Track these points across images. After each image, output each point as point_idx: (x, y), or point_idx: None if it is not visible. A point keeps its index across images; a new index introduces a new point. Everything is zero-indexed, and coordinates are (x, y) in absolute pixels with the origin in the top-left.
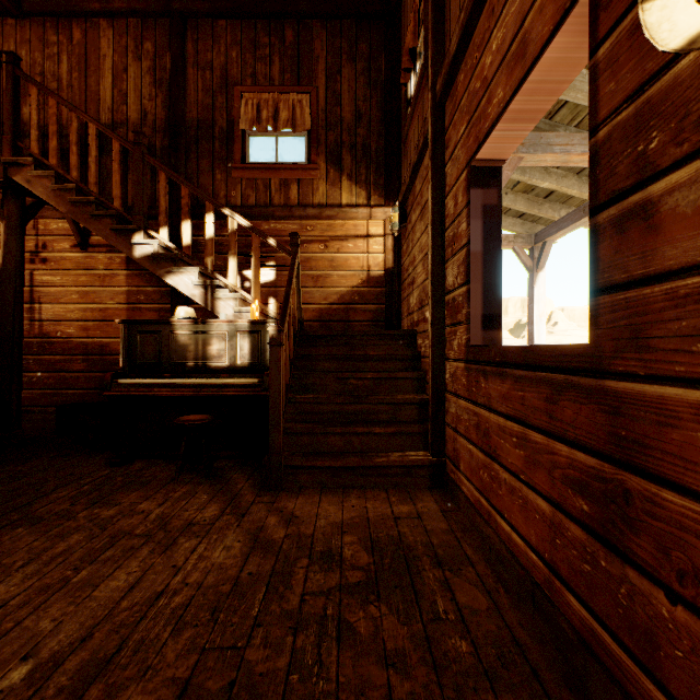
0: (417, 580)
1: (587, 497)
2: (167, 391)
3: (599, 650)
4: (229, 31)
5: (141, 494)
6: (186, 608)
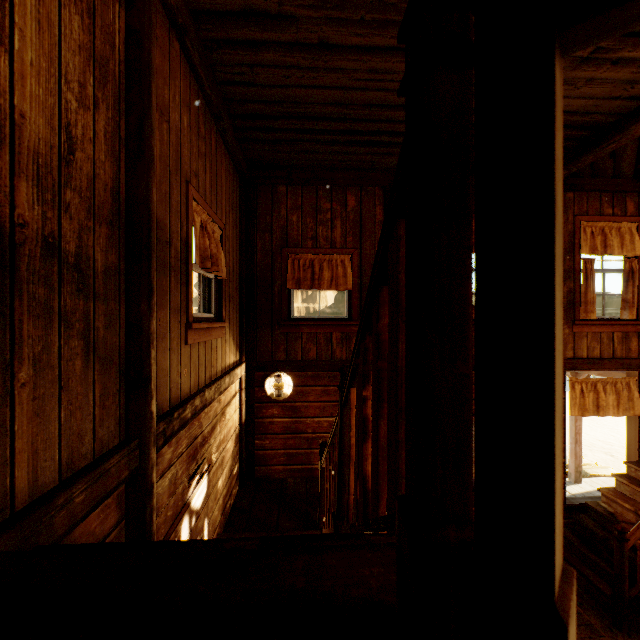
0: None
1: None
2: None
3: None
4: (182, 71)
5: None
6: None
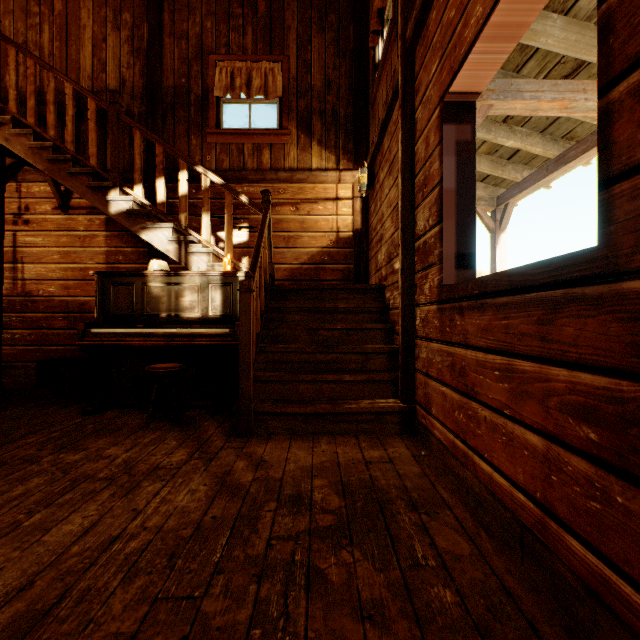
0: (392, 524)
1: (596, 423)
2: (140, 340)
3: (614, 601)
4: (204, 2)
5: (110, 440)
6: (141, 554)
